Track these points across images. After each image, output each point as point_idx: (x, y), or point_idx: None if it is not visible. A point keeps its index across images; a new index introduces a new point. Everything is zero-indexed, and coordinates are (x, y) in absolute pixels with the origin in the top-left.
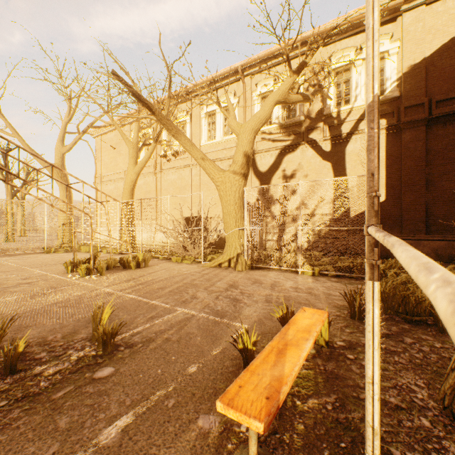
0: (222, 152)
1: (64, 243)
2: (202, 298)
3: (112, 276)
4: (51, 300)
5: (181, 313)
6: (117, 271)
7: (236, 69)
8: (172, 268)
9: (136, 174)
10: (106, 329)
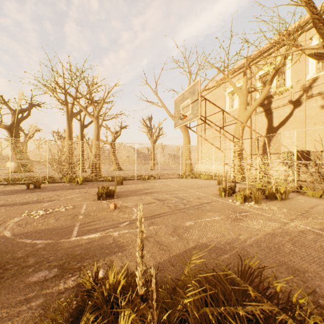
0: None
1: (186, 172)
2: None
3: (269, 206)
4: (258, 228)
5: None
6: (263, 200)
7: None
8: None
9: (247, 117)
10: None
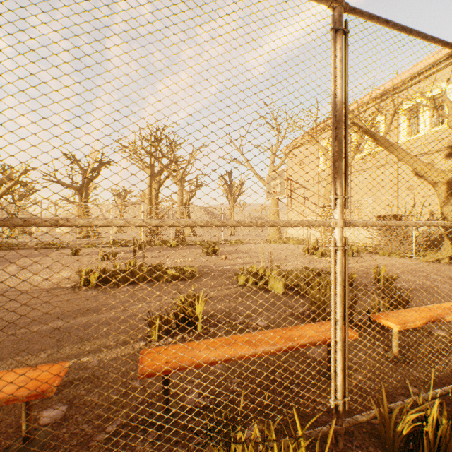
0: (428, 145)
1: (274, 237)
2: (437, 278)
3: None
4: (320, 266)
5: (424, 282)
6: None
7: (450, 53)
8: (384, 259)
9: None
10: (390, 276)
